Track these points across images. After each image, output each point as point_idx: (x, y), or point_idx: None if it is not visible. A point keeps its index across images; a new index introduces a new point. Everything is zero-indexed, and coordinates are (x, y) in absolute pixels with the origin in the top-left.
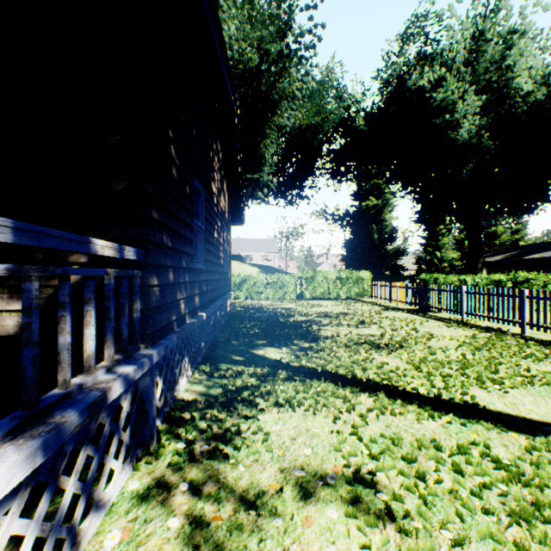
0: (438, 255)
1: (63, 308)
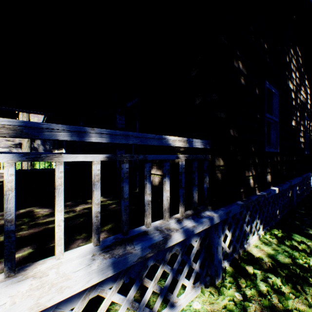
0: None
1: (146, 179)
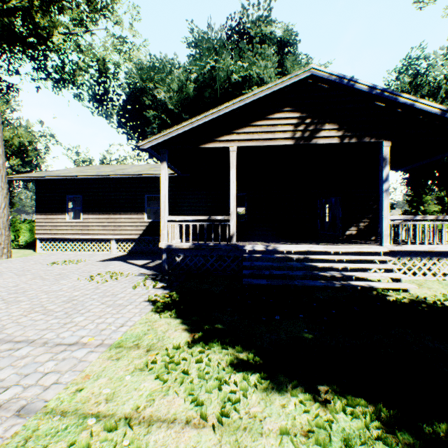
0: (422, 208)
1: None
